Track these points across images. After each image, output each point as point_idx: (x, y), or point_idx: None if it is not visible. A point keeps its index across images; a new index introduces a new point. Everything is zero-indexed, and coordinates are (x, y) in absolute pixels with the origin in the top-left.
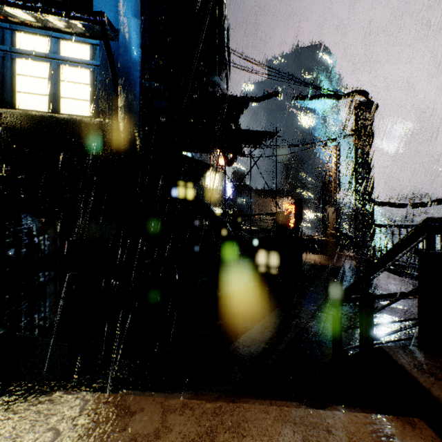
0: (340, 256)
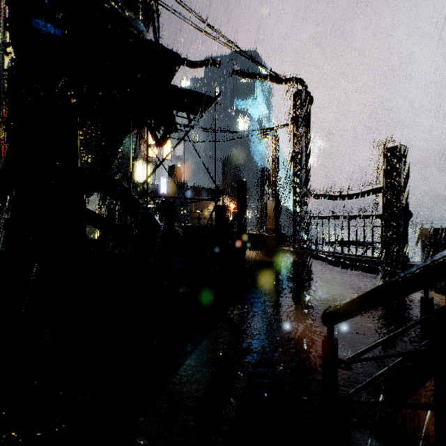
0: (280, 251)
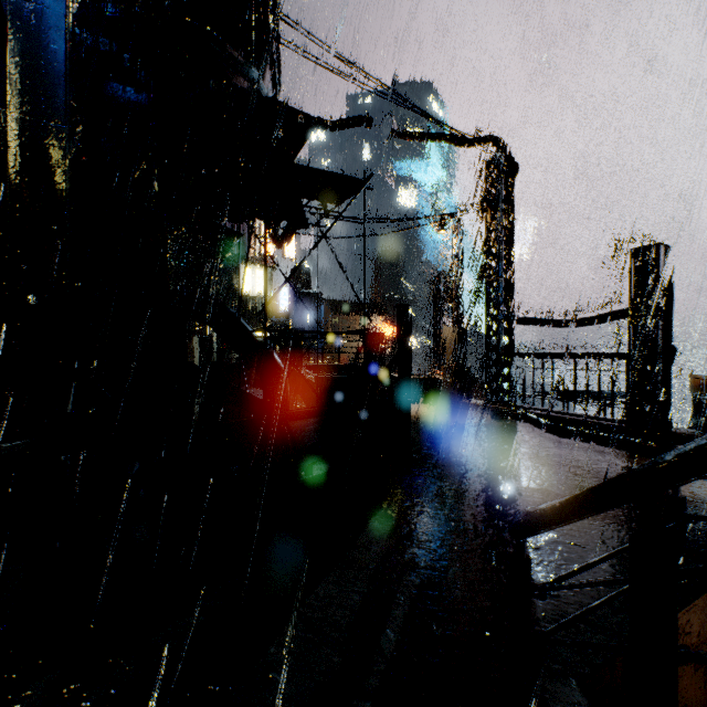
0: (465, 406)
